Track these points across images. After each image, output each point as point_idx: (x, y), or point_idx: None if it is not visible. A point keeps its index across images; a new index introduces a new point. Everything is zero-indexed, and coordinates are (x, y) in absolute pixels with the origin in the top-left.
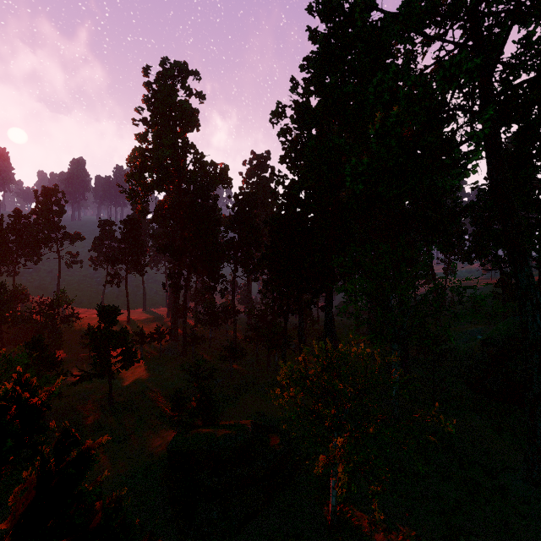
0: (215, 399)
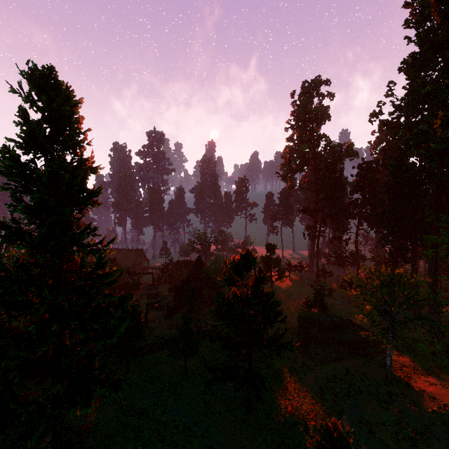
0: (334, 311)
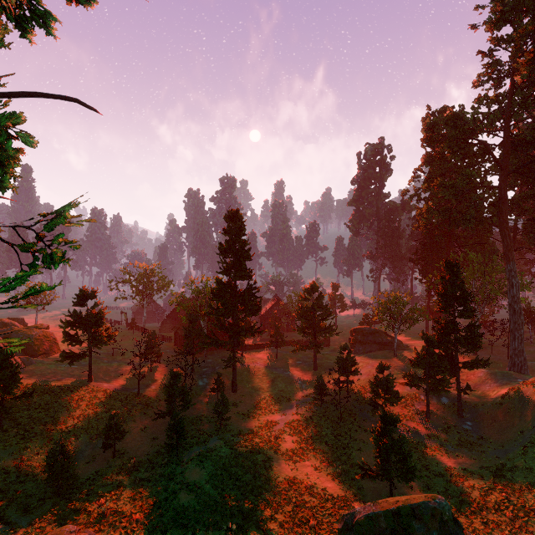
0: None
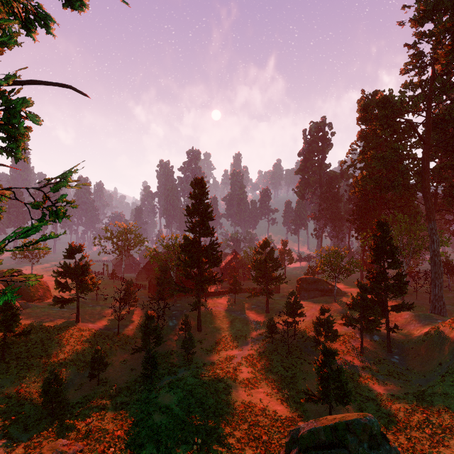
0: None
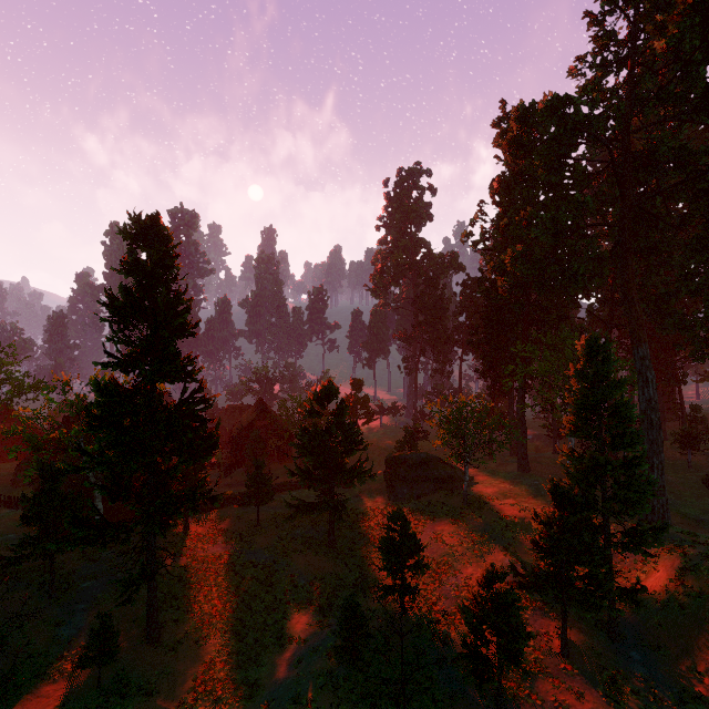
0: None
